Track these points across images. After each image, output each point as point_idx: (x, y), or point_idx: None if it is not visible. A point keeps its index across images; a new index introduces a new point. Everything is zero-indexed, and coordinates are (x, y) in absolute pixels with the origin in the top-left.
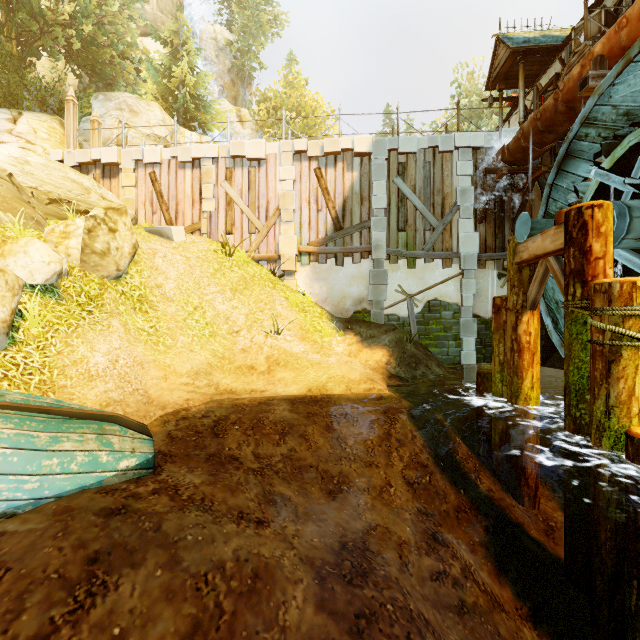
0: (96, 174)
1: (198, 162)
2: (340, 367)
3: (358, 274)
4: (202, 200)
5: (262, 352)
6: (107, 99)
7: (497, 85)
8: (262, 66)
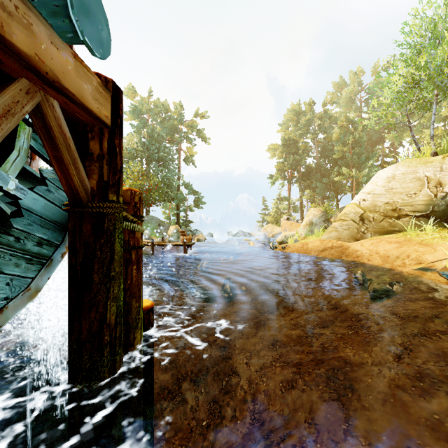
0: None
1: None
2: None
3: None
4: None
5: None
6: None
7: None
8: None
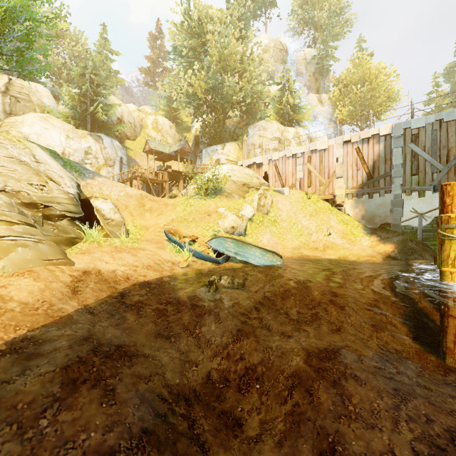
0: (254, 168)
1: (295, 155)
2: (357, 250)
3: (383, 203)
4: (296, 173)
5: (321, 242)
6: (254, 127)
7: None
8: (336, 61)
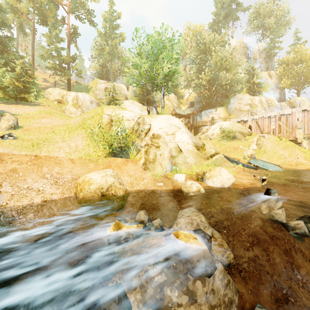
0: (241, 123)
1: (269, 117)
2: None
3: None
4: (271, 126)
5: (293, 162)
6: (234, 98)
7: None
8: (280, 49)
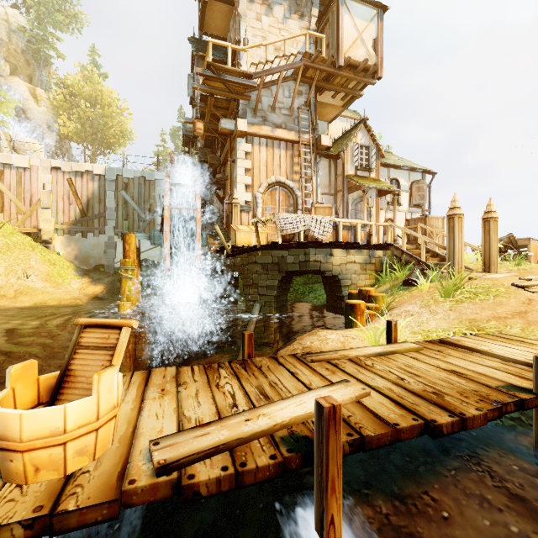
0: None
1: None
2: (61, 293)
3: (98, 243)
4: None
5: (13, 288)
6: None
7: (188, 146)
8: (60, 55)
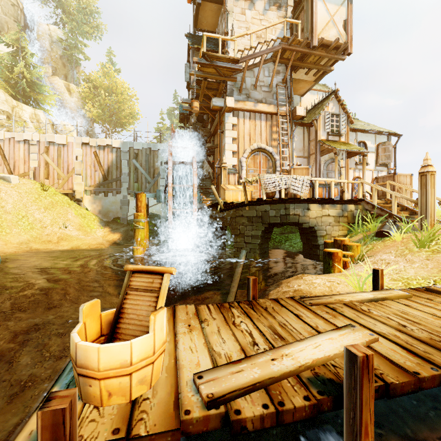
0: None
1: (28, 141)
2: (90, 240)
3: (115, 201)
4: (30, 161)
5: (56, 235)
6: None
7: (183, 122)
8: (86, 58)
